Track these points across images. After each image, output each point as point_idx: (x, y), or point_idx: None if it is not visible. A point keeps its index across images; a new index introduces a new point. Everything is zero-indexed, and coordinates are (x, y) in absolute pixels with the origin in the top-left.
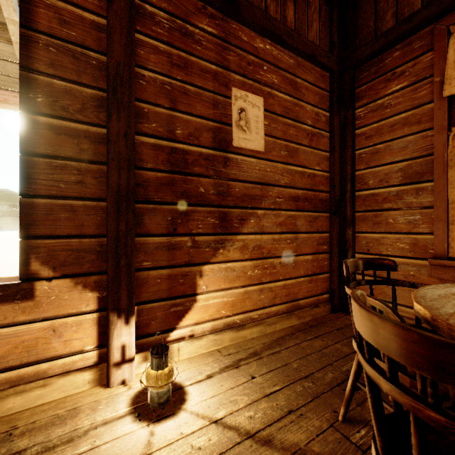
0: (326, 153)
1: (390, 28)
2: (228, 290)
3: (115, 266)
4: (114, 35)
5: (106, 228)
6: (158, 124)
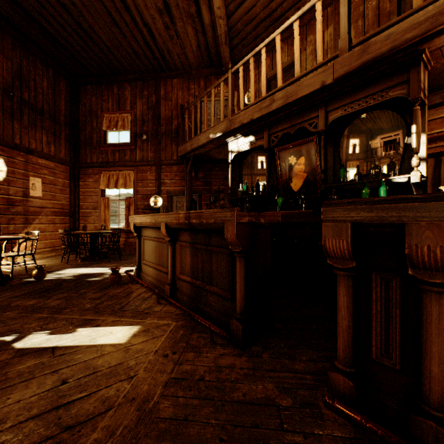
0: (69, 196)
1: (89, 162)
2: (28, 242)
3: None
4: None
5: None
6: (4, 191)
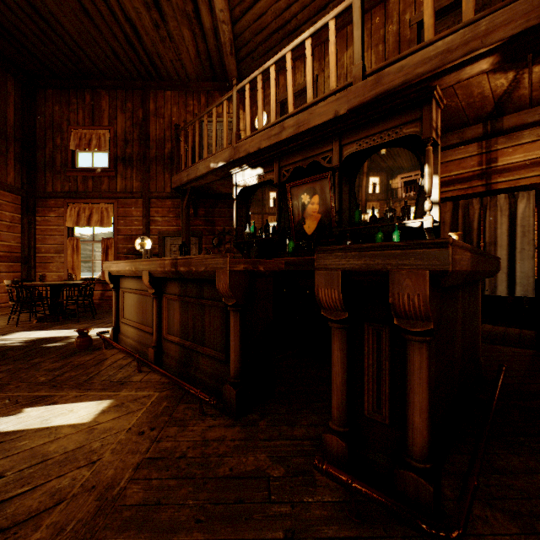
0: (20, 235)
1: (50, 191)
2: None
3: None
4: None
5: None
6: None
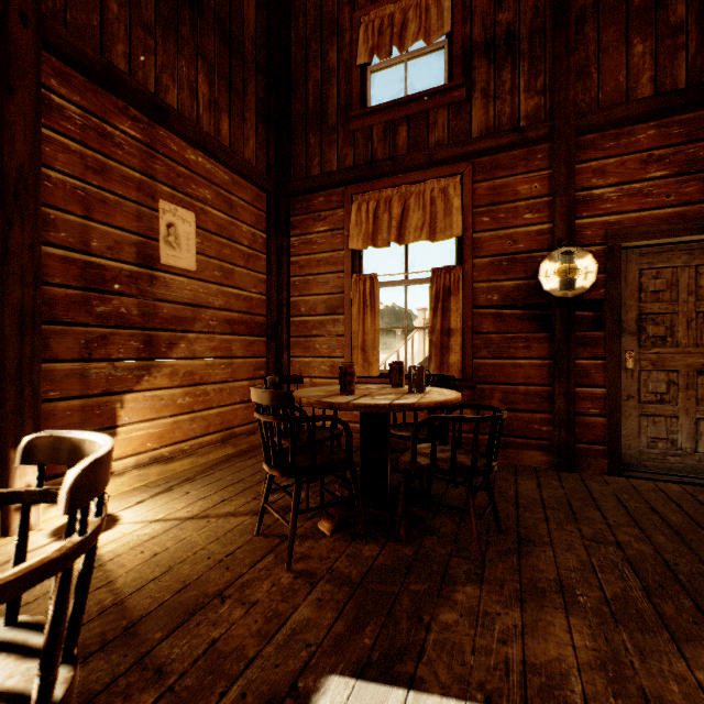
0: (264, 276)
1: (316, 175)
2: (155, 420)
3: (18, 396)
4: (17, 132)
5: (1, 353)
6: (69, 234)
